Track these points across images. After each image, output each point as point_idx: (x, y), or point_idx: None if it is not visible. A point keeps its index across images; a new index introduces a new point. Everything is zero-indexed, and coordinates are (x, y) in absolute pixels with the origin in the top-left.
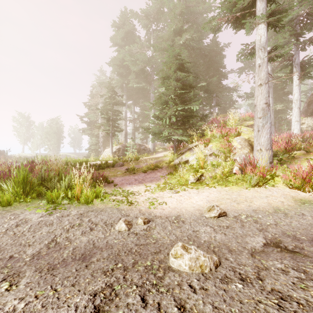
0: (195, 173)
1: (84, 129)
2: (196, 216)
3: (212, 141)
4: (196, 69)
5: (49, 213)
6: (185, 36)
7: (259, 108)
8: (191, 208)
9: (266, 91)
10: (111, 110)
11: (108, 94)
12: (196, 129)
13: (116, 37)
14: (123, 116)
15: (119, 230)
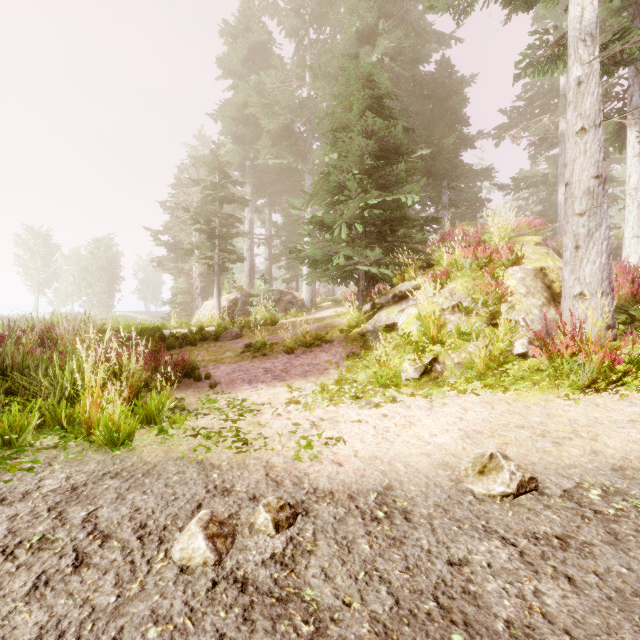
0: (417, 354)
1: (162, 259)
2: (444, 490)
3: (454, 277)
4: (408, 121)
5: None
6: (384, 43)
7: (580, 190)
8: (423, 460)
9: (599, 146)
10: (218, 215)
11: (211, 178)
12: (413, 251)
13: (231, 59)
14: (247, 230)
15: (182, 563)
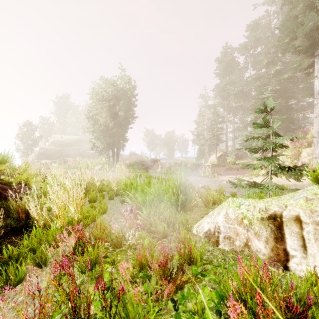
0: (266, 170)
1: (195, 140)
2: None
3: (285, 151)
4: (290, 86)
5: (202, 178)
6: (275, 68)
7: (315, 131)
8: None
9: None
10: (216, 128)
11: (213, 117)
12: None
13: (219, 68)
14: (225, 128)
15: (224, 183)
